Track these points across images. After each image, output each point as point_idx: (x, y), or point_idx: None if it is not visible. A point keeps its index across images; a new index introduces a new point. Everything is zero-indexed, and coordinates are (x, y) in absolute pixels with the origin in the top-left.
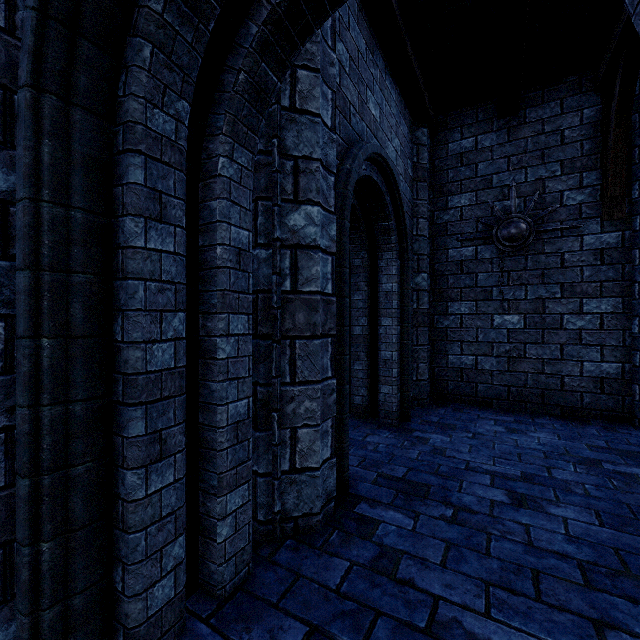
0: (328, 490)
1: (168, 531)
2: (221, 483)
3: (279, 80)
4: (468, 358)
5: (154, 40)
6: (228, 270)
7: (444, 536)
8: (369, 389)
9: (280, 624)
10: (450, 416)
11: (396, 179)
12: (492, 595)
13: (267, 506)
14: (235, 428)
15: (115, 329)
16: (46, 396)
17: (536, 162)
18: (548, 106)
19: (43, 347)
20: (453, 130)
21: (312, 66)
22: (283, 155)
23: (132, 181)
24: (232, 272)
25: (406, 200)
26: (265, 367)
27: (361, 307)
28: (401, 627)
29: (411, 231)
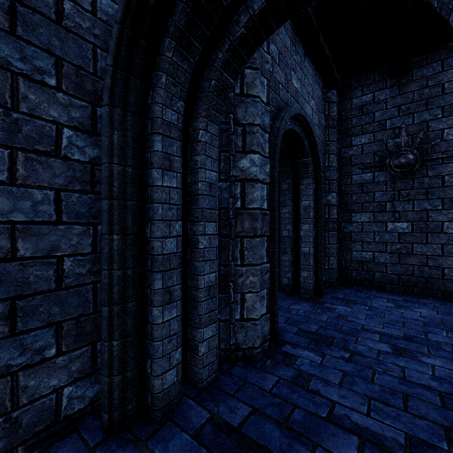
0: (264, 334)
1: (173, 344)
2: (201, 321)
3: (234, 81)
4: (367, 254)
5: (167, 72)
6: (204, 196)
7: (342, 368)
8: (293, 273)
9: (235, 405)
10: (353, 294)
11: (312, 129)
12: (372, 405)
13: (226, 340)
14: (208, 289)
15: (146, 230)
16: (115, 265)
17: (421, 109)
18: (431, 66)
19: (114, 239)
20: (356, 89)
21: (254, 66)
22: (236, 124)
23: (156, 150)
24: (207, 197)
25: (320, 142)
26: (225, 254)
27: (287, 217)
28: (310, 415)
29: (324, 163)
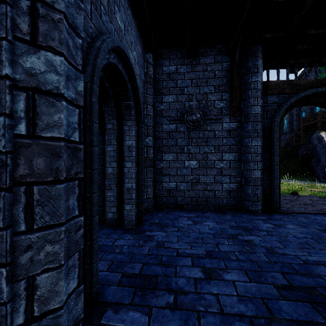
0: (75, 317)
1: None
2: None
3: None
4: (173, 184)
5: None
6: None
7: None
8: (118, 207)
9: None
10: (165, 217)
11: (135, 74)
12: None
13: None
14: None
15: None
16: None
17: (204, 84)
18: (209, 57)
19: None
20: (165, 60)
21: None
22: None
23: None
24: None
25: (140, 92)
26: None
27: (112, 155)
28: None
29: (143, 111)
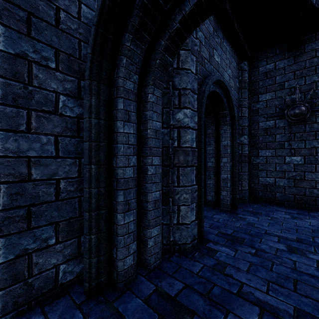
0: (194, 234)
1: (131, 238)
2: (149, 224)
3: (172, 60)
4: (270, 179)
5: (127, 56)
6: (152, 139)
7: (249, 260)
8: (215, 193)
9: (173, 282)
10: (259, 208)
11: (229, 90)
12: (270, 286)
13: (167, 238)
14: (155, 202)
15: (113, 162)
16: (93, 185)
17: (311, 73)
18: (318, 41)
19: (92, 168)
20: (262, 60)
21: (186, 48)
22: (174, 88)
23: (119, 108)
24: (153, 139)
25: (235, 99)
26: (166, 179)
27: (211, 153)
28: (225, 291)
29: (238, 114)
